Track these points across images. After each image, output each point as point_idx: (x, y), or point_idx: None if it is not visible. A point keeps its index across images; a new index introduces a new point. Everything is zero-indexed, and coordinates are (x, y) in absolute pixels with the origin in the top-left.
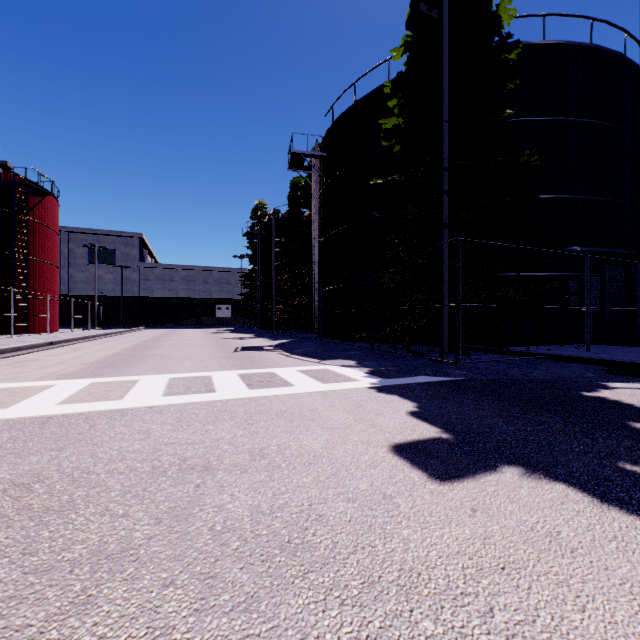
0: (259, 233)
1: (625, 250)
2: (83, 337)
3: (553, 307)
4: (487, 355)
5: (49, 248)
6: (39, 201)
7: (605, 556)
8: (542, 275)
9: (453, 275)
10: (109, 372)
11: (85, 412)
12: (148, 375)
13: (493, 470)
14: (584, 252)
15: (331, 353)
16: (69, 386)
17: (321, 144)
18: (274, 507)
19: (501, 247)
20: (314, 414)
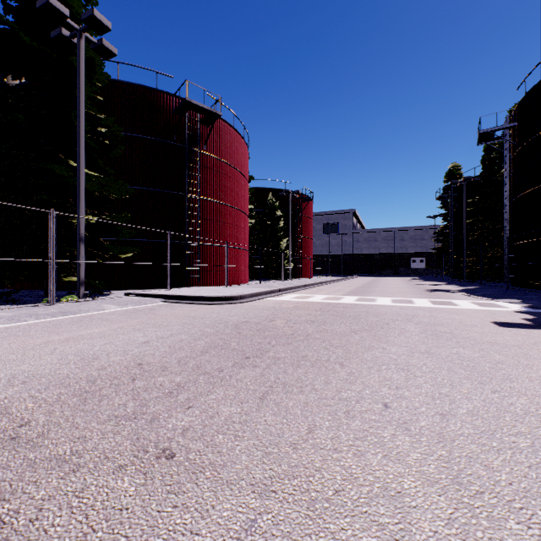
0: (451, 195)
1: None
2: (331, 280)
3: None
4: None
5: (309, 230)
6: (306, 205)
7: (537, 338)
8: None
9: None
10: (361, 295)
11: (365, 304)
12: (379, 297)
13: (533, 329)
14: None
15: (506, 295)
16: (351, 298)
17: (512, 114)
18: (435, 321)
19: None
20: (463, 313)
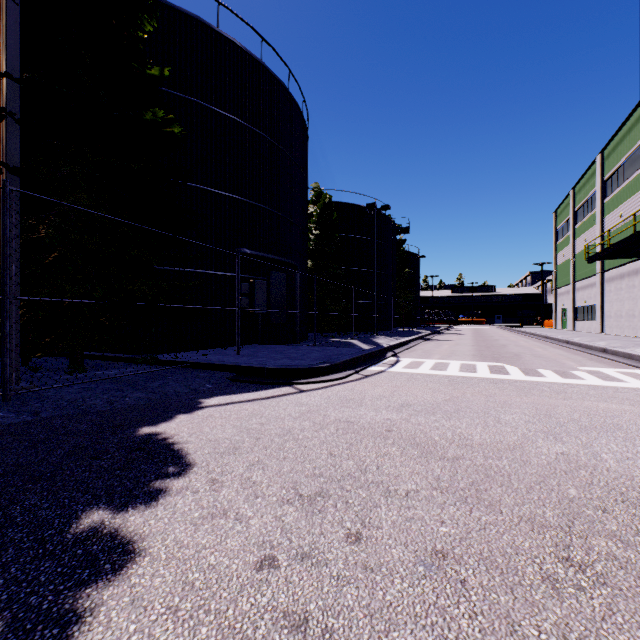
0: None
1: (287, 259)
2: None
3: (197, 307)
4: (125, 368)
5: None
6: None
7: None
8: (217, 274)
9: (63, 256)
10: None
11: None
12: None
13: None
14: (253, 255)
15: None
16: None
17: None
18: None
19: (137, 228)
20: None
